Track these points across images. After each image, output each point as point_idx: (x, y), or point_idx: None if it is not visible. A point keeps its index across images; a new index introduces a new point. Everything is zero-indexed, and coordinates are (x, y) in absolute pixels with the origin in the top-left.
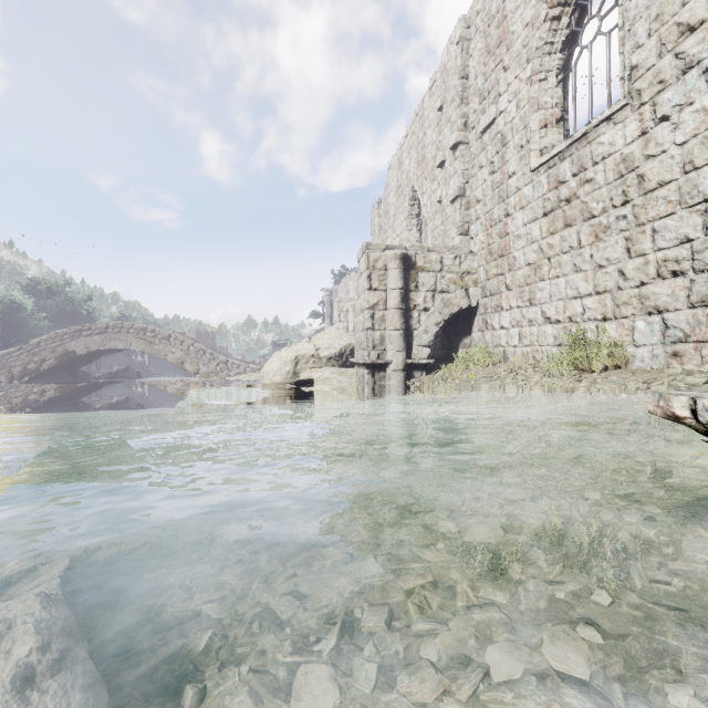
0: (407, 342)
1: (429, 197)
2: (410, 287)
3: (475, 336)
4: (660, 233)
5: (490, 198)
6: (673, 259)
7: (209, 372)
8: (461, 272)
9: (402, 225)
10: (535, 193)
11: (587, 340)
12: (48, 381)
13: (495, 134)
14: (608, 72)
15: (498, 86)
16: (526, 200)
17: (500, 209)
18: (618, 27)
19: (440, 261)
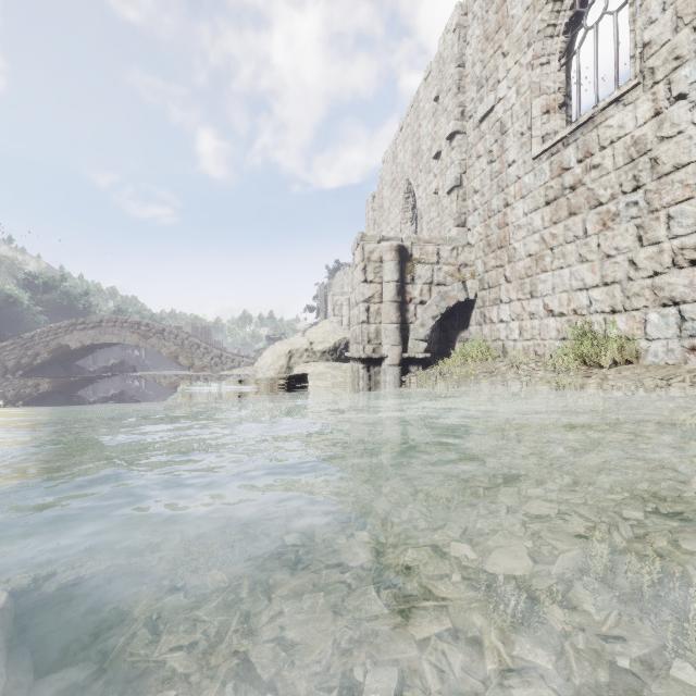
0: (403, 336)
1: (425, 189)
2: (407, 279)
3: (472, 330)
4: (677, 220)
5: (488, 188)
6: (691, 247)
7: (203, 366)
8: (459, 264)
9: (396, 218)
10: (537, 181)
11: (595, 333)
12: (41, 375)
13: (493, 122)
14: (616, 52)
15: (497, 73)
16: (526, 189)
17: (499, 199)
18: (629, 2)
19: (437, 253)
